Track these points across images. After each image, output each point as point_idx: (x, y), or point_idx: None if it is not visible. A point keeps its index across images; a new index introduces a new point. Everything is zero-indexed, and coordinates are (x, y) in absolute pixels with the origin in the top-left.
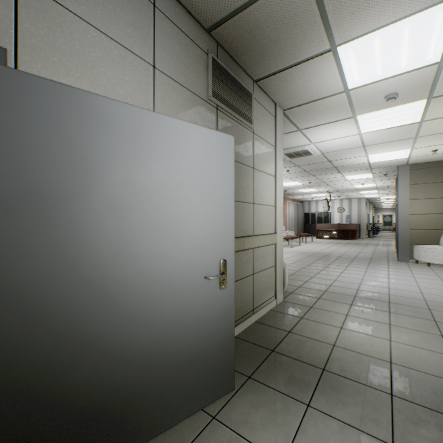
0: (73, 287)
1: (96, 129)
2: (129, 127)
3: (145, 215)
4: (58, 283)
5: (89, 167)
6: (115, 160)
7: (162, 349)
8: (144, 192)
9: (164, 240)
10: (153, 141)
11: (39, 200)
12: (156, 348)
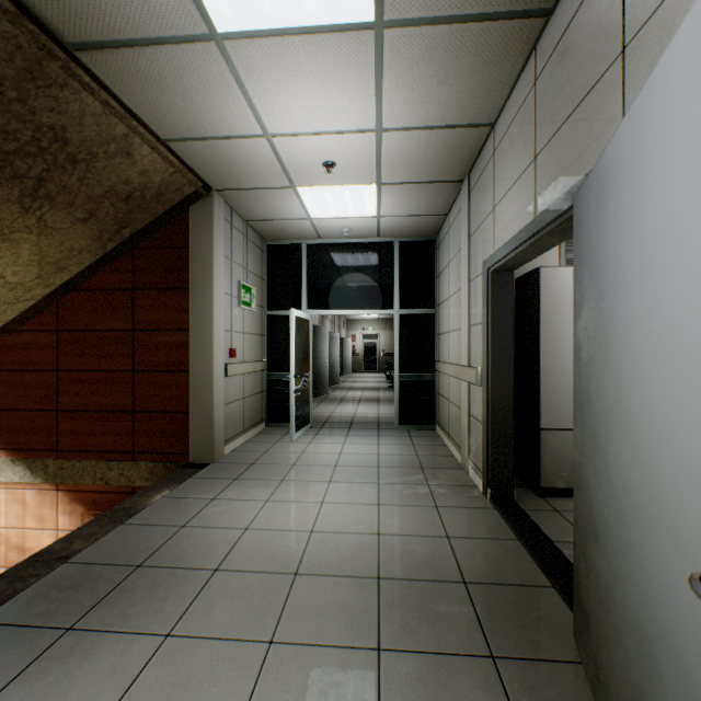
0: (596, 436)
1: (606, 201)
2: (625, 160)
3: (638, 330)
4: (592, 424)
5: (603, 265)
6: (616, 236)
7: (656, 676)
8: (637, 279)
9: (659, 393)
10: (645, 152)
11: (586, 321)
12: (648, 654)
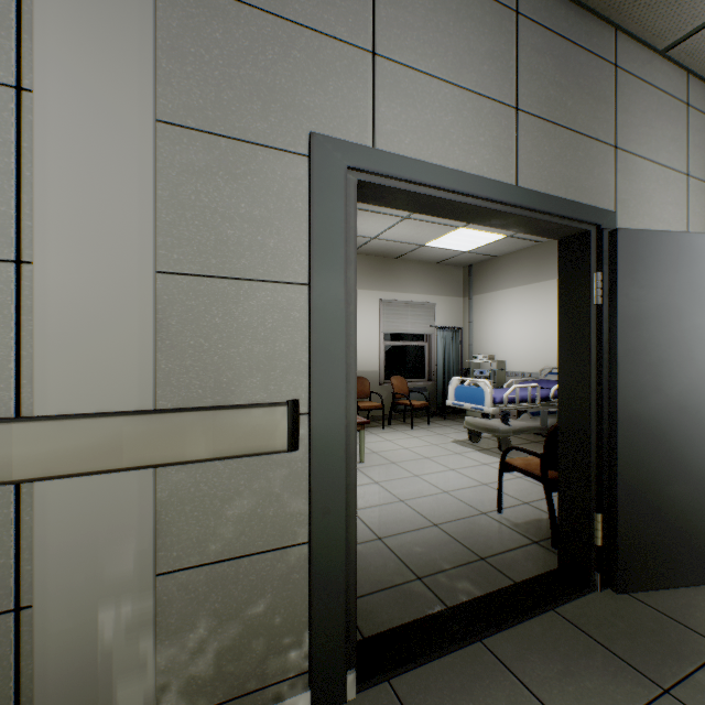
0: (673, 410)
1: (689, 265)
2: None
3: None
4: (664, 405)
5: (684, 302)
6: (703, 291)
7: None
8: None
9: None
10: None
11: (652, 334)
12: None
